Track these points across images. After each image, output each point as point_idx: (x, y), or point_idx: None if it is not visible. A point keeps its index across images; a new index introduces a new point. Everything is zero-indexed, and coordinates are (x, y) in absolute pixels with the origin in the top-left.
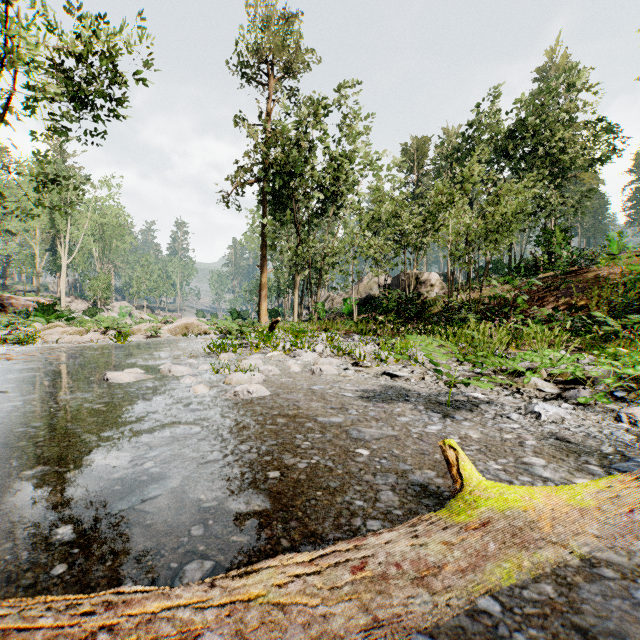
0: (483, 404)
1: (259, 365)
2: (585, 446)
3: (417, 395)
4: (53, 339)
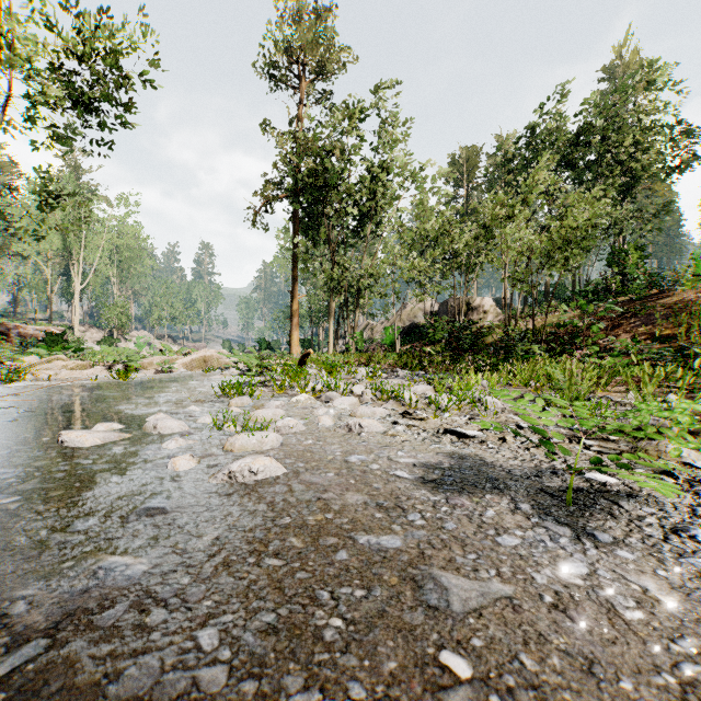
0: (624, 499)
1: (279, 416)
2: None
3: (508, 476)
4: (45, 375)
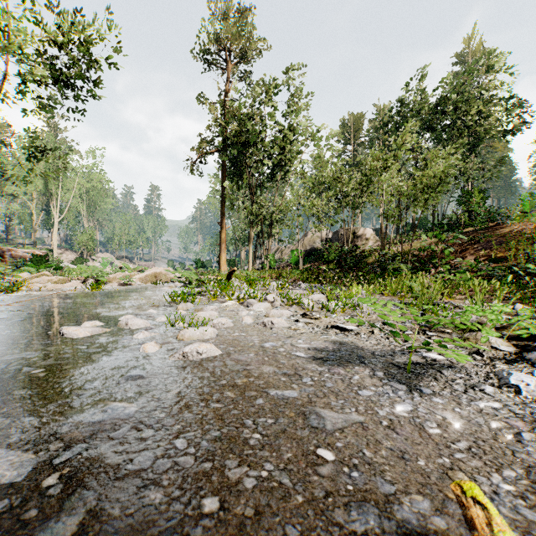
0: (445, 369)
1: (214, 316)
2: None
3: (372, 355)
4: (36, 287)
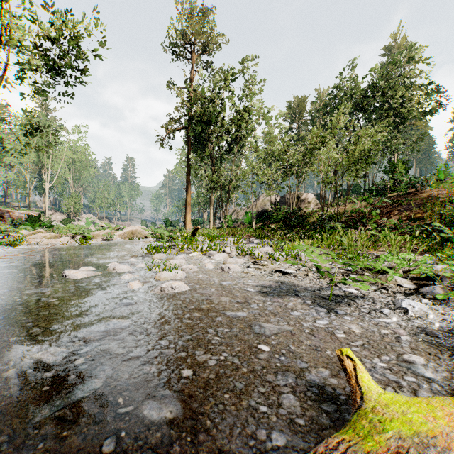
0: (358, 299)
1: (182, 263)
2: (453, 342)
3: (304, 290)
4: (35, 242)
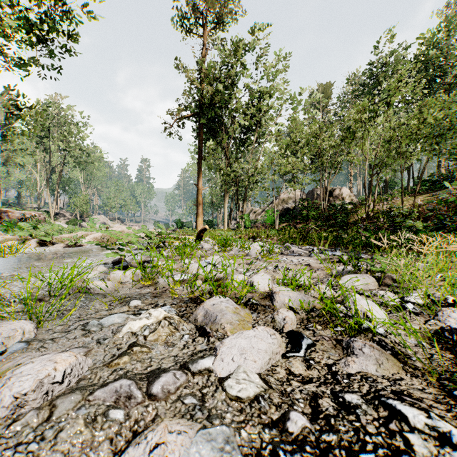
0: None
1: None
2: None
3: None
4: None
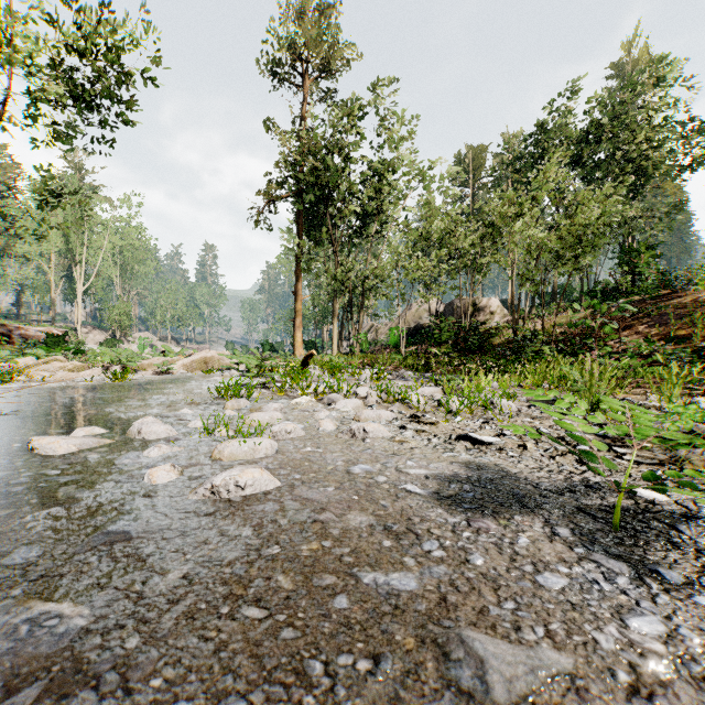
0: (681, 522)
1: (276, 420)
2: None
3: (536, 490)
4: (39, 377)
